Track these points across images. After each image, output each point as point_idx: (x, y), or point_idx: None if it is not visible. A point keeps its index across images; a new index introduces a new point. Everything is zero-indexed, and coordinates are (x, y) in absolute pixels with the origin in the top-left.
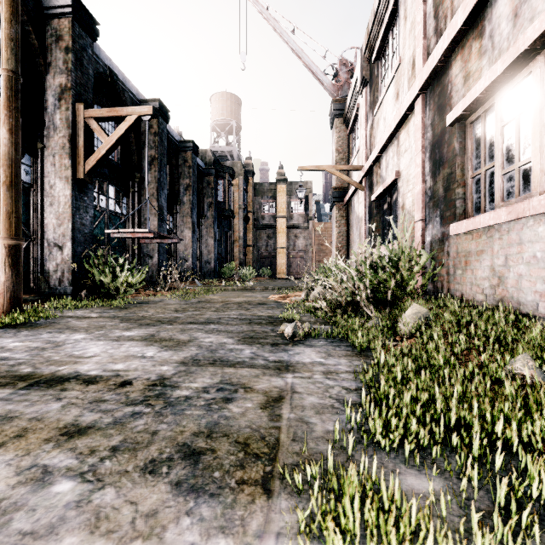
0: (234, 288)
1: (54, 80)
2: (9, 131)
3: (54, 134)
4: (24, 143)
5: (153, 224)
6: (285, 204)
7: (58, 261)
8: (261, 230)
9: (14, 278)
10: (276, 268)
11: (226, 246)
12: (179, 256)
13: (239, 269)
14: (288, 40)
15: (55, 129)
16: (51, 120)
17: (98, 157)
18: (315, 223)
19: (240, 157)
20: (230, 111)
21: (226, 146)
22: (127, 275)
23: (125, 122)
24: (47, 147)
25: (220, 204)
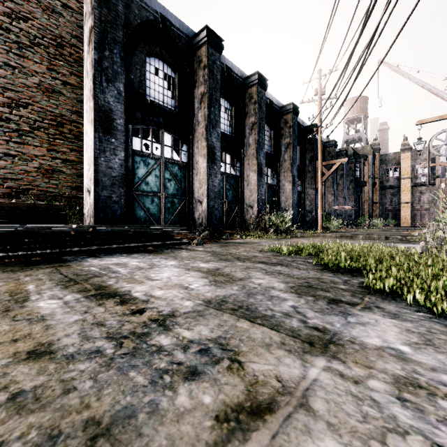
0: (377, 229)
1: (308, 155)
2: (321, 184)
3: (308, 173)
4: (301, 179)
5: (331, 199)
6: (409, 168)
7: (310, 217)
8: (385, 190)
9: (322, 222)
10: (400, 219)
11: (358, 205)
12: (336, 213)
13: (368, 220)
14: (413, 80)
15: (309, 171)
16: (307, 169)
17: (324, 179)
18: (442, 180)
19: (367, 138)
20: (359, 109)
21: (356, 134)
22: (335, 222)
23: (335, 165)
24: (306, 178)
25: (357, 179)
